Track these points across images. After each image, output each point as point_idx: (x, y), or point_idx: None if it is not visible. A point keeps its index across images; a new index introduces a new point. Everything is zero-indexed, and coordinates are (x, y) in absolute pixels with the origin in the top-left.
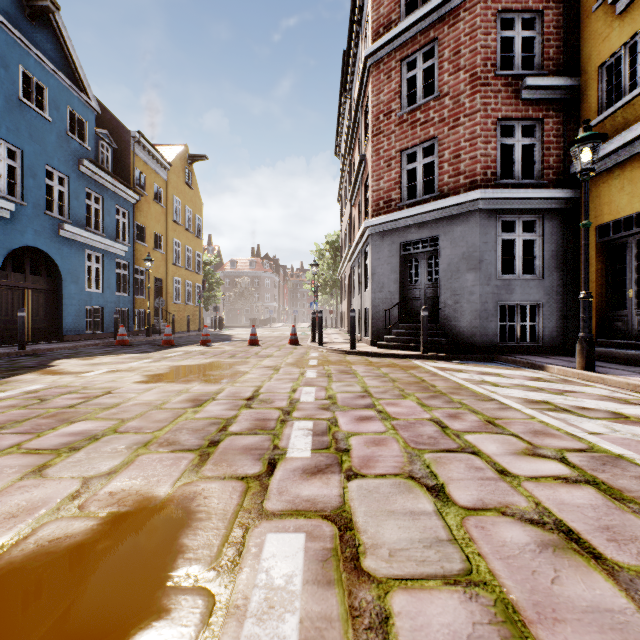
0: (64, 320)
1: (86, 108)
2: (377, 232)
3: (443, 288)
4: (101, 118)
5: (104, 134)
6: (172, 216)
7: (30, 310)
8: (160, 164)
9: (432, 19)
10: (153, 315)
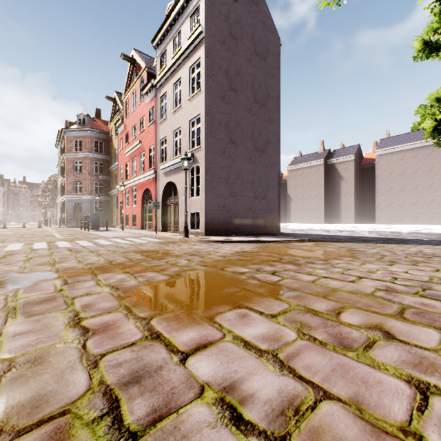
0: None
1: None
2: (68, 199)
3: (83, 214)
4: None
5: None
6: None
7: None
8: None
9: (81, 156)
10: None
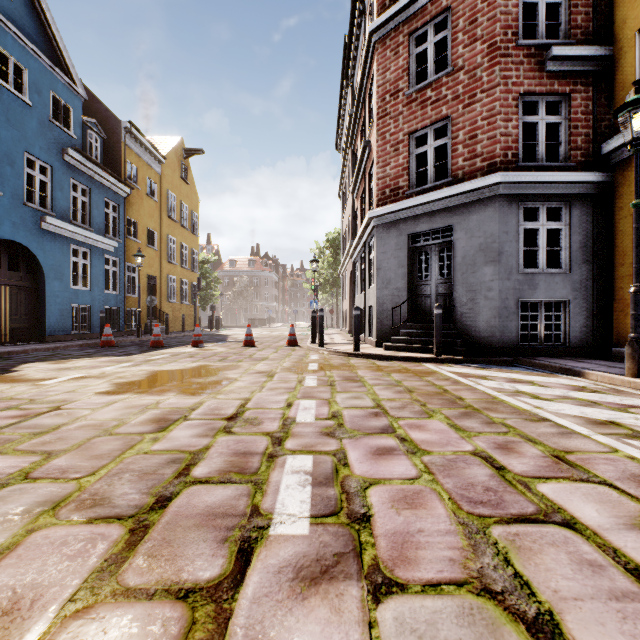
0: (46, 319)
1: (71, 94)
2: (383, 223)
3: (457, 283)
4: (90, 107)
5: (92, 123)
6: (167, 212)
7: (8, 308)
8: (154, 157)
9: None
10: (146, 314)
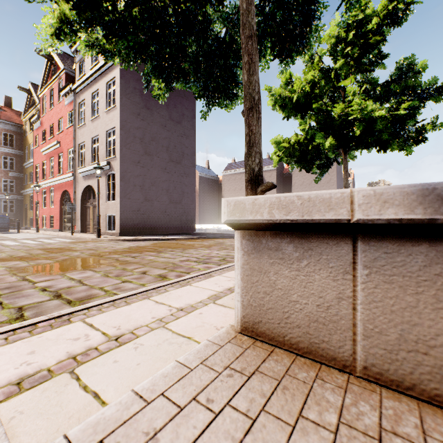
0: None
1: None
2: None
3: None
4: None
5: None
6: None
7: None
8: None
9: None
10: None
